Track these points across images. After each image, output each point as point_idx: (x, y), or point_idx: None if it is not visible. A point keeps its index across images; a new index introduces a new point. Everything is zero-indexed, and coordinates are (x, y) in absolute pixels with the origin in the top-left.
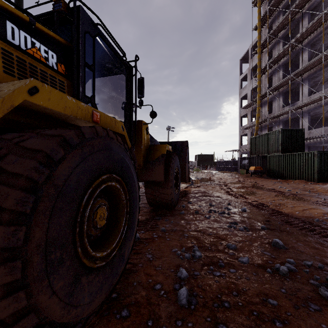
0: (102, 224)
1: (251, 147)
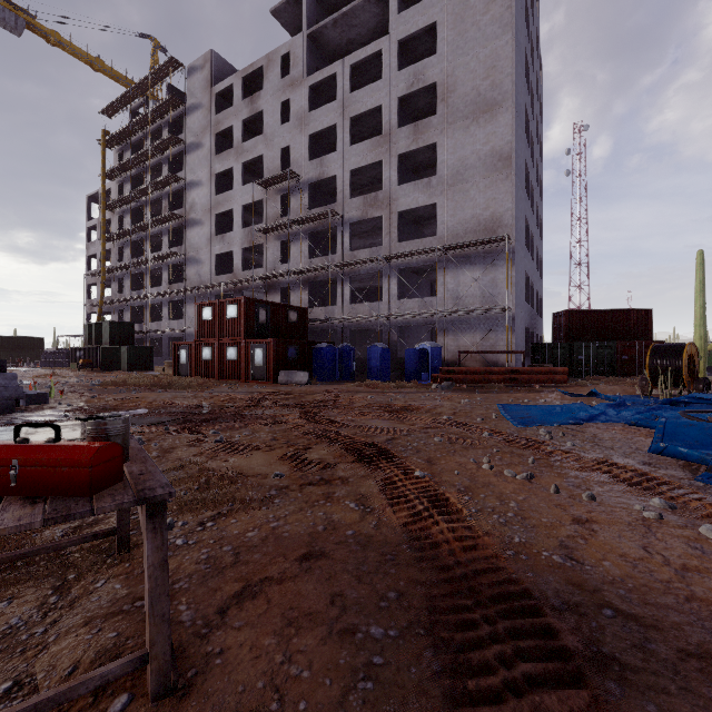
0: None
1: (87, 336)
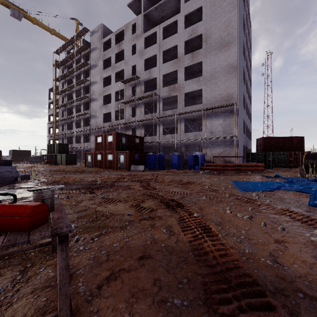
0: None
1: (48, 150)
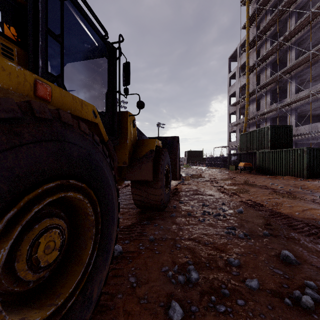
0: (51, 258)
1: (240, 144)
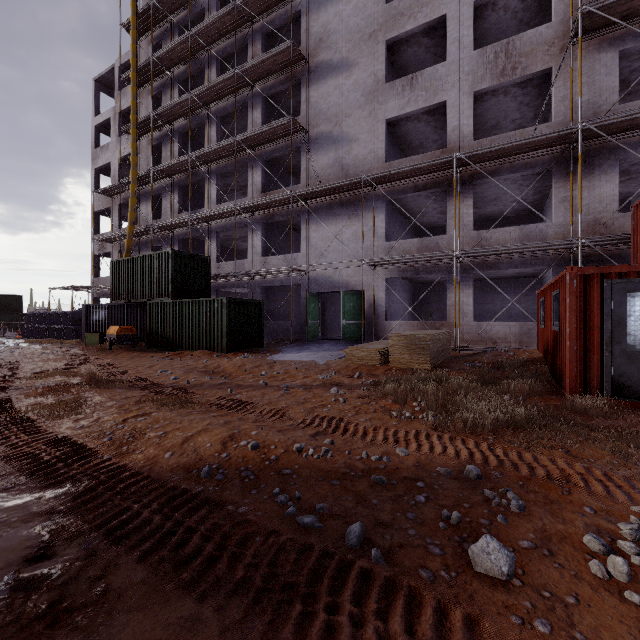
0: None
1: (114, 283)
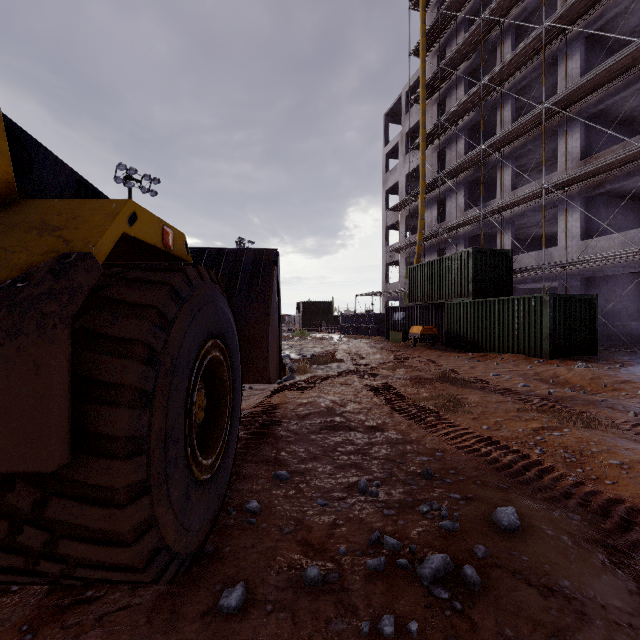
0: None
1: (411, 287)
